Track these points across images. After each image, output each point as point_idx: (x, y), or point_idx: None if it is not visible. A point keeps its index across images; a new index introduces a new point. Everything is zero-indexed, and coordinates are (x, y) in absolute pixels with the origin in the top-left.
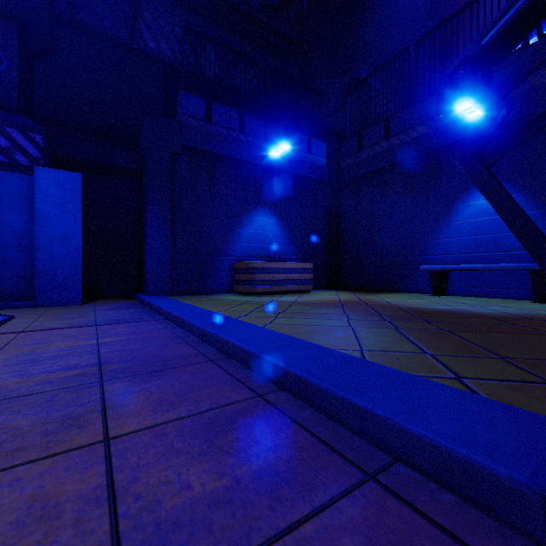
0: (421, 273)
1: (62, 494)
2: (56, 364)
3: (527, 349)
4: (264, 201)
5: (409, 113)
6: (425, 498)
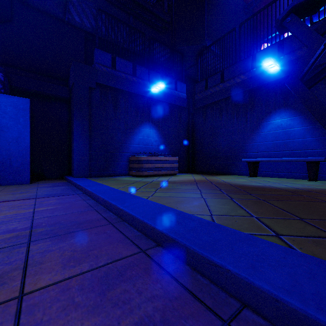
0: (243, 163)
1: None
2: None
3: (314, 212)
4: (148, 119)
5: (236, 67)
6: None
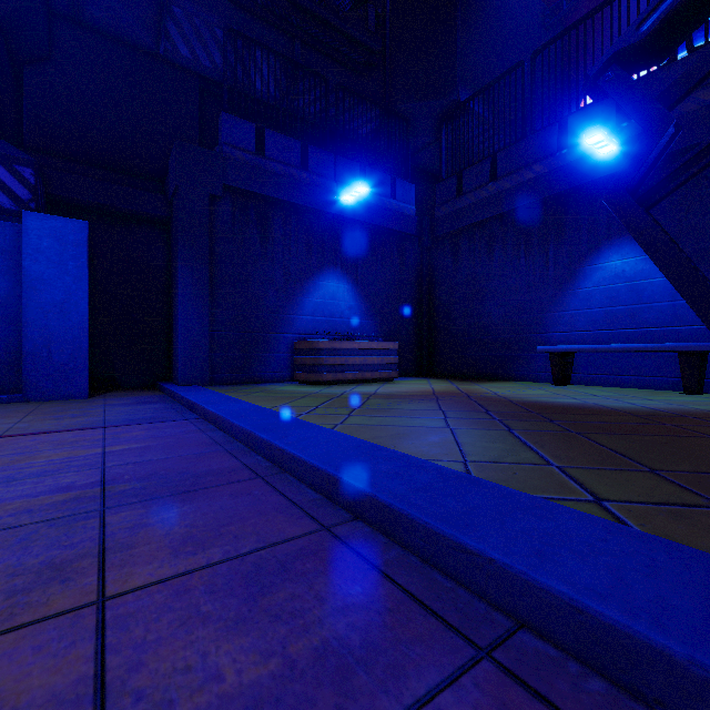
0: (539, 355)
1: (24, 693)
2: (41, 484)
3: (684, 458)
4: (333, 261)
5: (523, 147)
6: (564, 687)
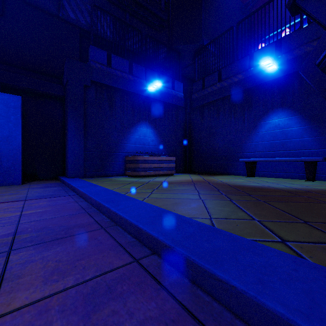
0: (240, 163)
1: None
2: None
3: (318, 214)
4: (144, 118)
5: (233, 66)
6: None
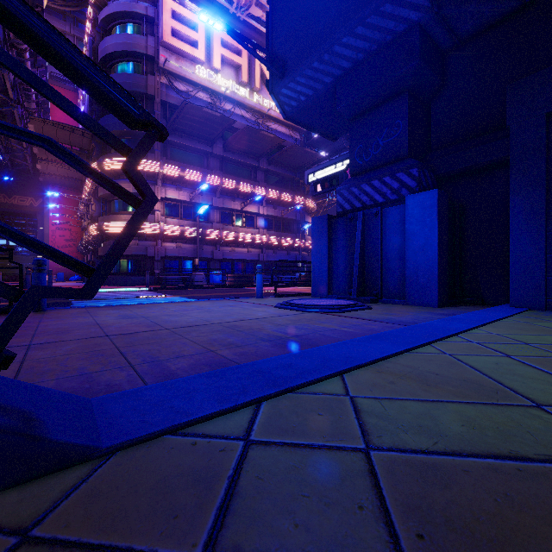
0: None
1: (183, 352)
2: (291, 331)
3: None
4: None
5: None
6: None
